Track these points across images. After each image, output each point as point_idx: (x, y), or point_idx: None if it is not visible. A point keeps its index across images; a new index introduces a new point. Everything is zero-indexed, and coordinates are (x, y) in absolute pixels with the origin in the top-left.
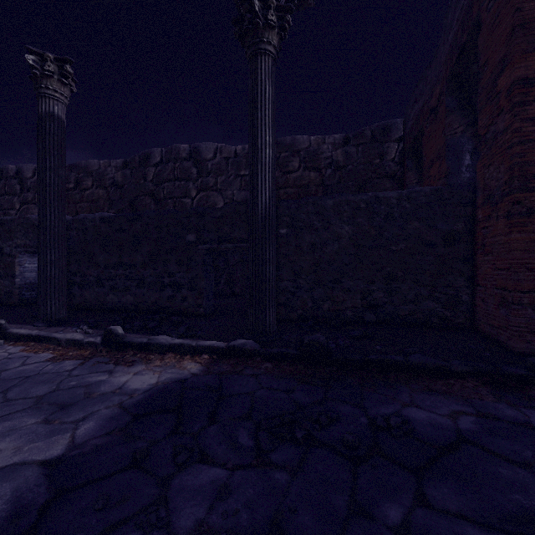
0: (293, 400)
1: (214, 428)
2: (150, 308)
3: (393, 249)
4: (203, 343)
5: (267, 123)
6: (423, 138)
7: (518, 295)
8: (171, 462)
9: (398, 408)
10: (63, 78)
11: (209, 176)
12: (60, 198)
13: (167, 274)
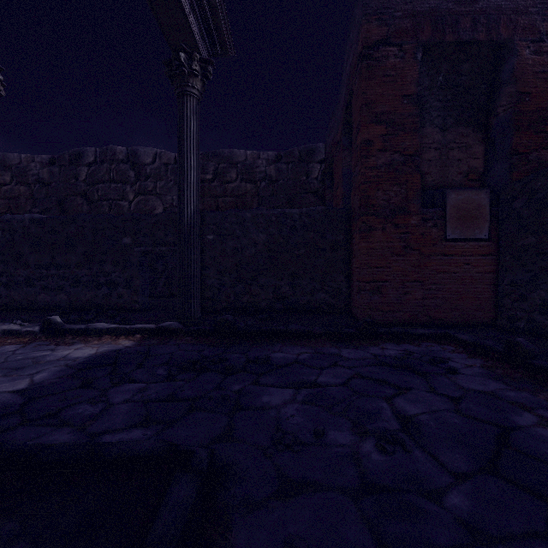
0: (201, 355)
1: (140, 370)
2: (86, 306)
3: (296, 253)
4: (136, 326)
5: (192, 150)
6: (333, 164)
7: (363, 284)
8: (109, 384)
9: (269, 353)
10: None
11: (148, 181)
12: None
13: (103, 274)
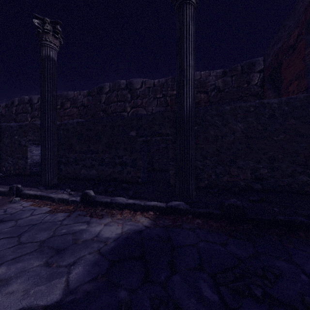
0: (231, 253)
1: (177, 278)
2: (107, 178)
3: (275, 139)
4: (149, 204)
5: (190, 51)
6: (282, 67)
7: None
8: None
9: None
10: (55, 34)
11: (138, 99)
12: (53, 109)
13: (118, 157)
